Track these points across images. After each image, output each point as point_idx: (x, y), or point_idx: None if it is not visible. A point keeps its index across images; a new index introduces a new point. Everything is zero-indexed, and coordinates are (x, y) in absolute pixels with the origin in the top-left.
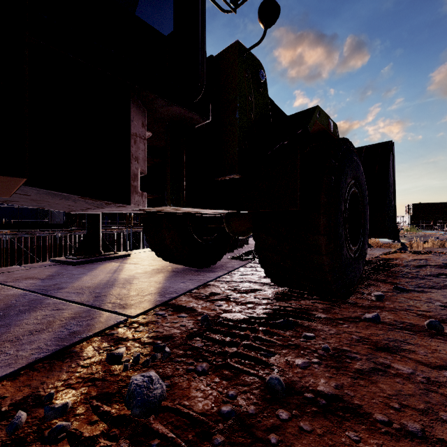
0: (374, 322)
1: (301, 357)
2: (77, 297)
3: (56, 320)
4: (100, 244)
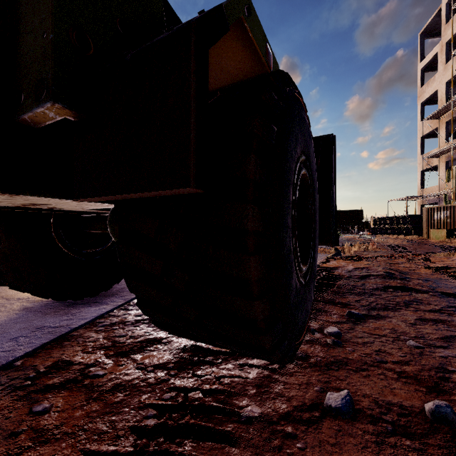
0: (347, 416)
1: None
2: None
3: None
4: None
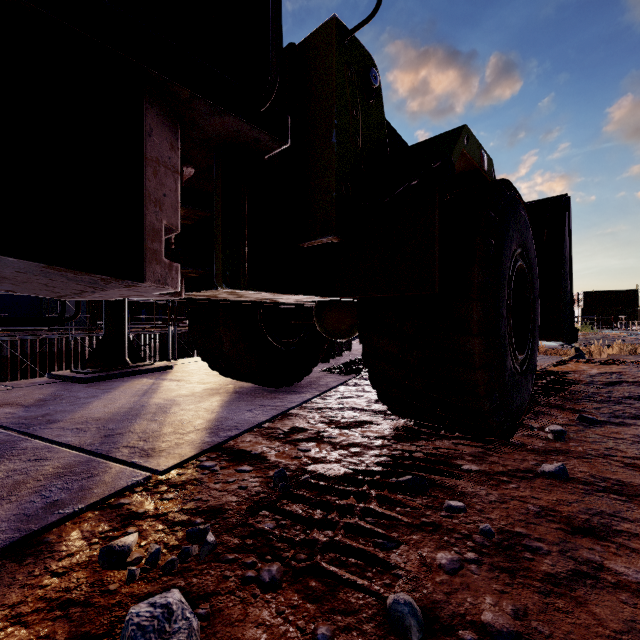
0: (559, 478)
1: (445, 549)
2: (75, 438)
3: (28, 481)
4: (125, 351)
